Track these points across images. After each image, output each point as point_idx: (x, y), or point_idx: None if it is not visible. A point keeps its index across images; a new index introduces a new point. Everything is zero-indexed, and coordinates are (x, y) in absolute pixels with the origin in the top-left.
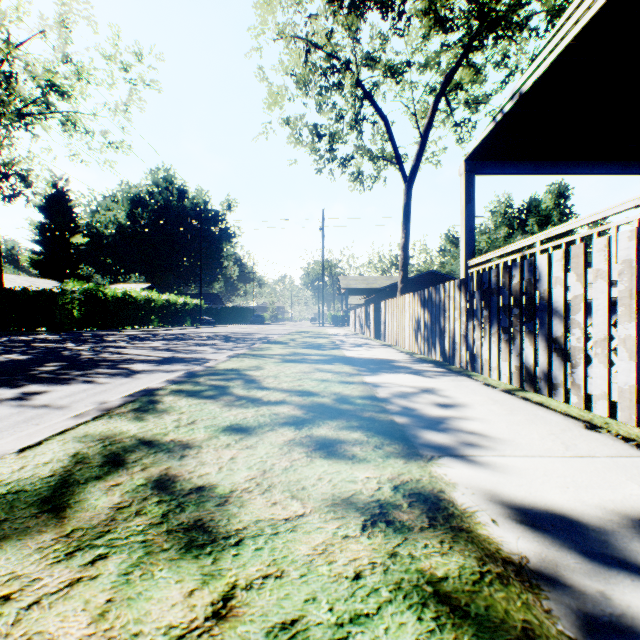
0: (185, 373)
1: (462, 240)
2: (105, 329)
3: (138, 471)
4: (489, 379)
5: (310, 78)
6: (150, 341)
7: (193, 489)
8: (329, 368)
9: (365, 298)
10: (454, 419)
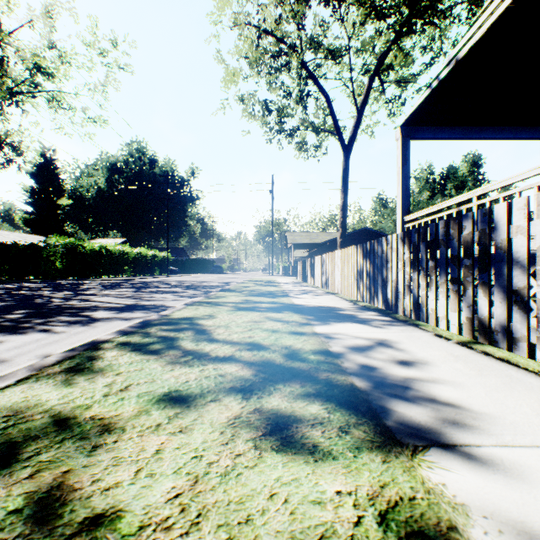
0: (139, 322)
1: (398, 198)
2: (84, 278)
3: (23, 479)
4: (438, 329)
5: (261, 60)
6: (119, 289)
7: (85, 523)
8: (279, 317)
9: (308, 251)
10: (421, 382)
